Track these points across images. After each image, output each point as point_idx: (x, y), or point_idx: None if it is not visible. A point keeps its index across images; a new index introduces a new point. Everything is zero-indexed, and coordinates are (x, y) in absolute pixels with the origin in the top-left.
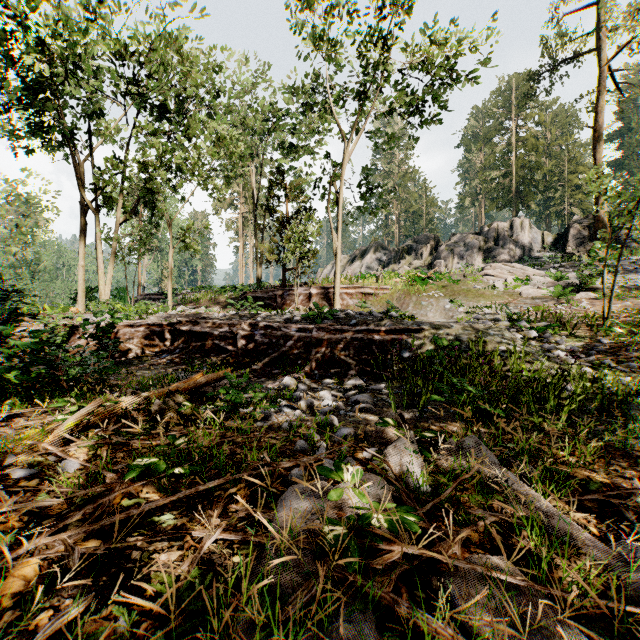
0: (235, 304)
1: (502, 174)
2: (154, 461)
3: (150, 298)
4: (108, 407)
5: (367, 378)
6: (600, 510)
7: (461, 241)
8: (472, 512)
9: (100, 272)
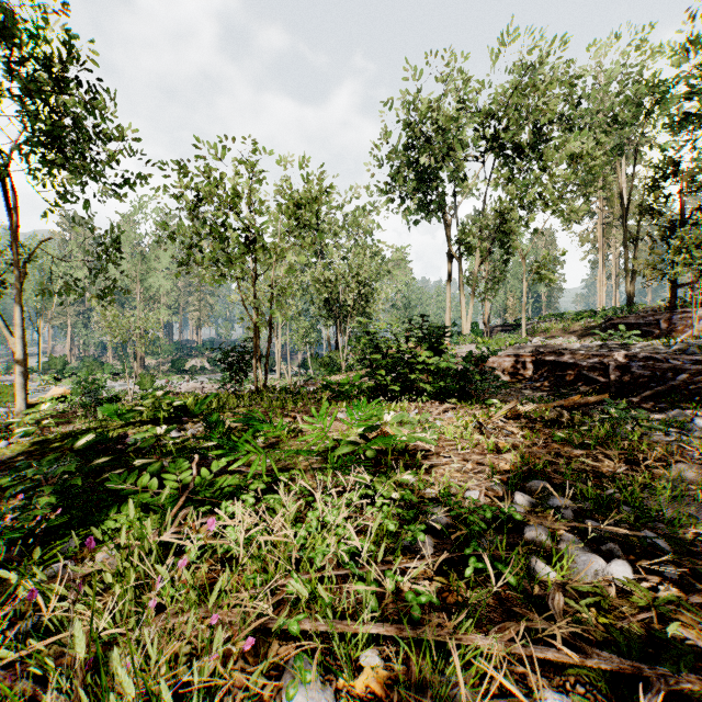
0: (601, 334)
1: None
2: (571, 433)
3: (497, 330)
4: (514, 409)
5: None
6: None
7: None
8: None
9: (462, 310)
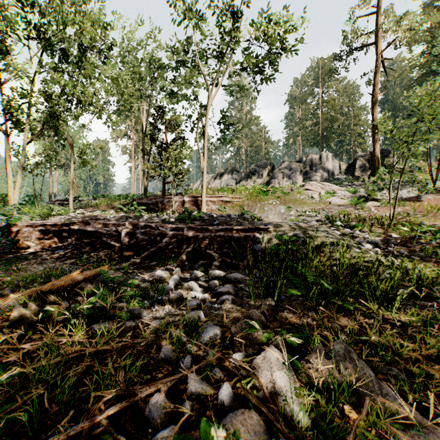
0: (123, 208)
1: (313, 123)
2: None
3: (58, 203)
4: None
5: (228, 268)
6: None
7: (288, 166)
8: None
9: (10, 181)
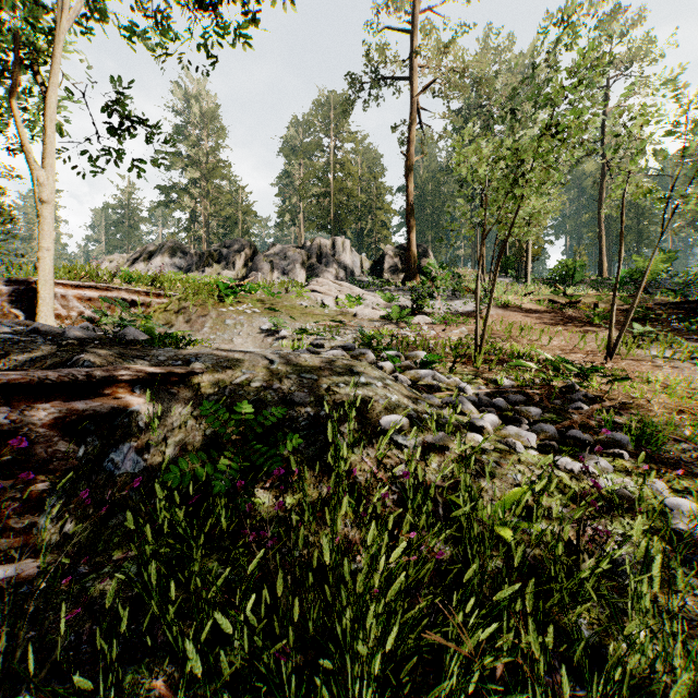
0: None
1: (322, 193)
2: None
3: None
4: None
5: None
6: None
7: (282, 253)
8: None
9: None
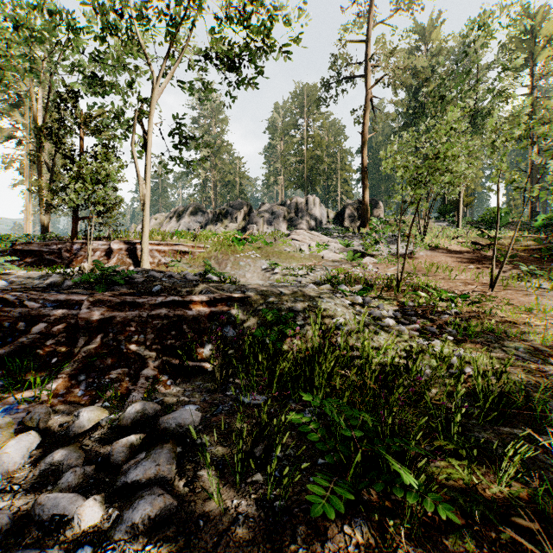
0: None
1: (298, 161)
2: None
3: None
4: None
5: (173, 377)
6: None
7: (270, 210)
8: None
9: None
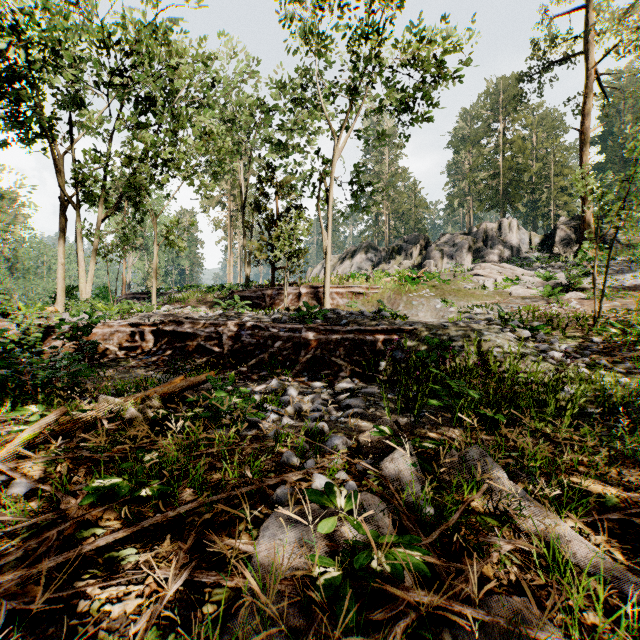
0: (222, 303)
1: (490, 175)
2: (116, 482)
3: (135, 297)
4: (76, 415)
5: (358, 380)
6: (622, 531)
7: (450, 241)
8: (484, 540)
9: (80, 270)
